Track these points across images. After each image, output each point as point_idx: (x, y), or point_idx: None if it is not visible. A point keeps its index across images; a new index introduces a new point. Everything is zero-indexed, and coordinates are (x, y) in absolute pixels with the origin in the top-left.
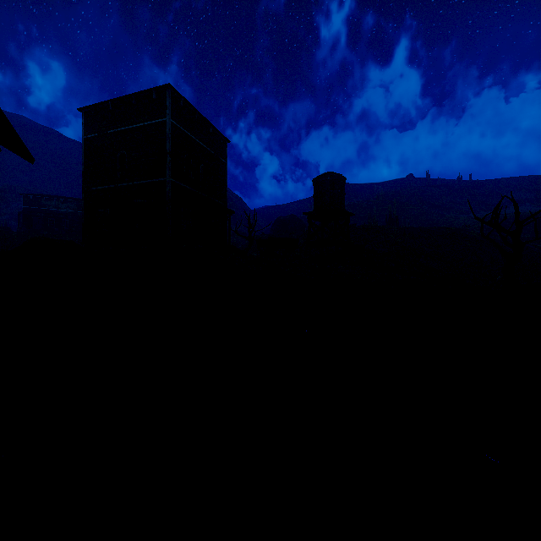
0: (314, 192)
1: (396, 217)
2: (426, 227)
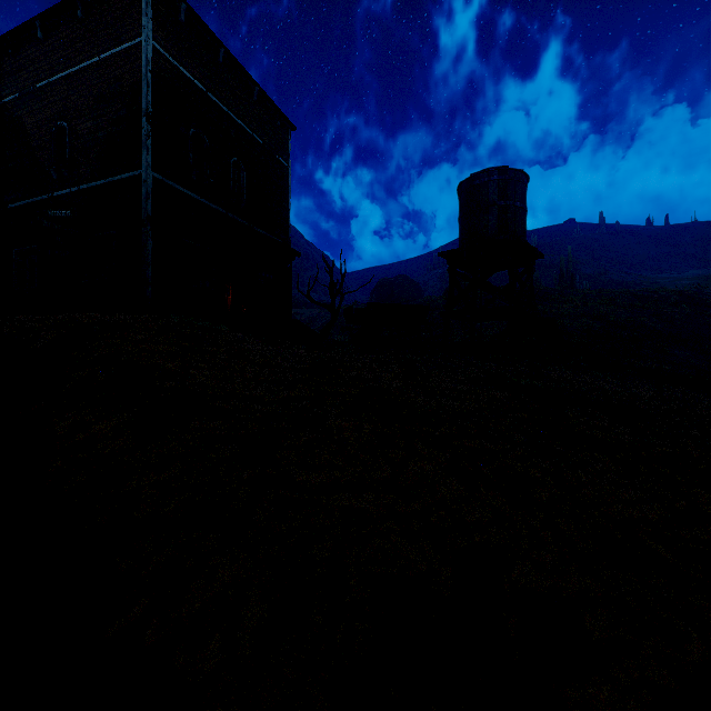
0: (460, 210)
1: (571, 276)
2: (633, 290)
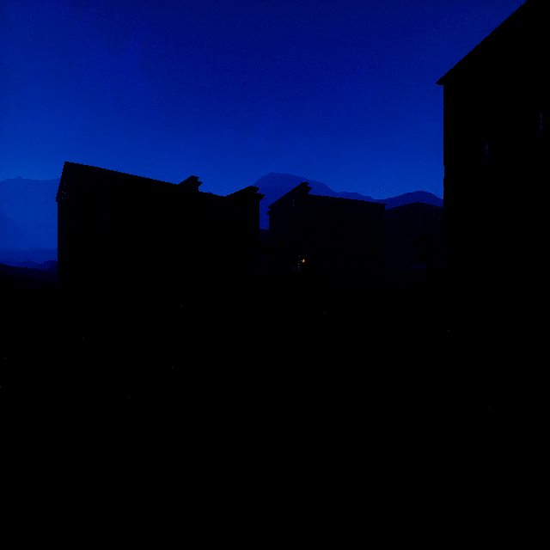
0: None
1: None
2: None
